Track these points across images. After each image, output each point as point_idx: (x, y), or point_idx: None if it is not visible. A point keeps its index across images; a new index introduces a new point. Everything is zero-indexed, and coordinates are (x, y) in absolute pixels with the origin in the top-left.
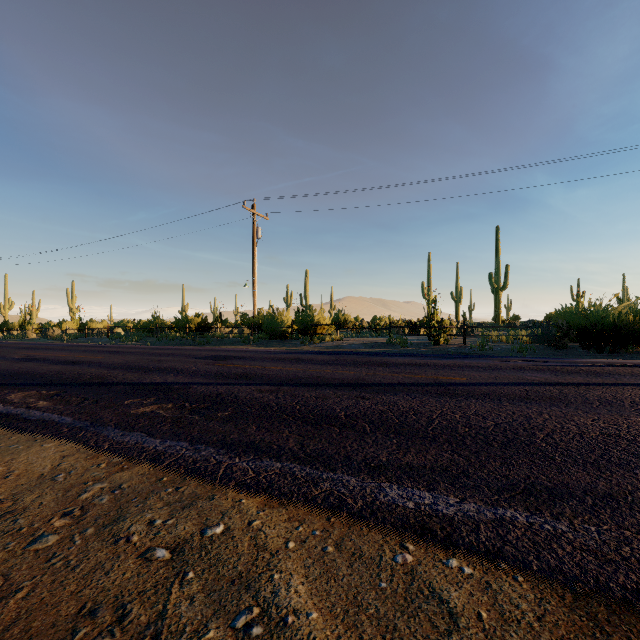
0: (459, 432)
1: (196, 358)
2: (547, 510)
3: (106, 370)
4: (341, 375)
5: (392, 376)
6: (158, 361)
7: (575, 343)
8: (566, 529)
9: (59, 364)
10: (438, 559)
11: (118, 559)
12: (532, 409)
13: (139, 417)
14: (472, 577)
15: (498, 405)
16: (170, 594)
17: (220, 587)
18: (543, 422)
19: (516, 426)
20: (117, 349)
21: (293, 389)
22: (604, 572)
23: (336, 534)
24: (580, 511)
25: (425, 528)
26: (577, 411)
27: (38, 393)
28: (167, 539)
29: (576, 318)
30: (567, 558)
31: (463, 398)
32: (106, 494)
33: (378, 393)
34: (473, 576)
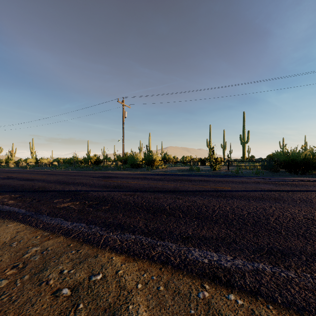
0: (229, 217)
1: (93, 177)
2: (281, 264)
3: (46, 183)
4: (167, 186)
5: (193, 186)
6: (74, 179)
7: (283, 169)
8: (294, 276)
9: (23, 180)
10: (223, 294)
11: (40, 295)
12: (266, 204)
13: (61, 209)
14: (243, 306)
15: (248, 202)
16: None
17: (97, 314)
18: (273, 211)
19: (259, 214)
20: (53, 172)
21: (142, 194)
22: None
23: (165, 278)
24: (300, 264)
25: (215, 275)
26: (289, 205)
27: (9, 196)
28: (69, 282)
29: (284, 157)
30: (297, 295)
31: (230, 198)
32: (38, 254)
33: (186, 196)
34: (243, 306)
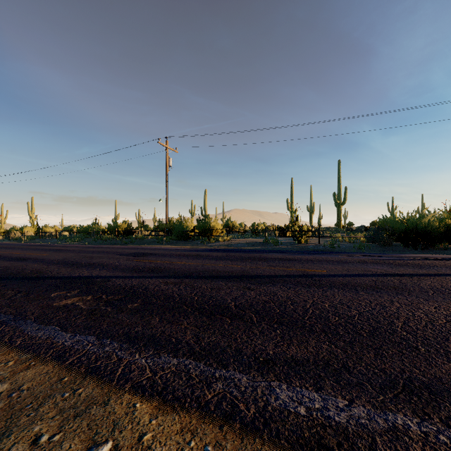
0: (331, 321)
1: (120, 255)
2: (434, 414)
3: (46, 265)
4: (231, 268)
5: (270, 269)
6: (90, 257)
7: (397, 242)
8: None
9: (10, 260)
10: None
11: None
12: (384, 298)
13: (59, 310)
14: None
15: (356, 294)
16: None
17: None
18: (397, 310)
19: (376, 314)
20: (61, 248)
21: (193, 281)
22: None
23: (229, 449)
24: None
25: (321, 445)
26: (419, 299)
27: None
28: None
29: (398, 224)
30: None
31: (327, 288)
32: (1, 400)
33: (260, 284)
34: None
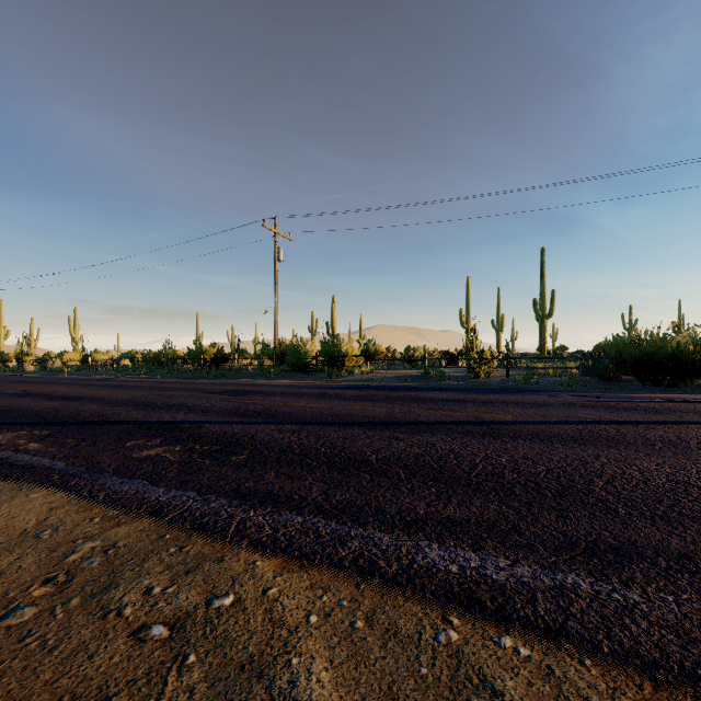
0: (506, 479)
1: (210, 393)
2: (614, 575)
3: (109, 407)
4: (372, 412)
5: (429, 413)
6: (168, 396)
7: (629, 376)
8: (639, 599)
9: (56, 400)
10: (488, 637)
11: (106, 638)
12: (587, 451)
13: (142, 462)
14: (530, 660)
15: (549, 447)
16: (165, 684)
17: (227, 674)
18: (601, 467)
19: (571, 472)
20: (123, 383)
21: (318, 428)
22: (689, 655)
23: (367, 605)
24: (653, 576)
25: (472, 598)
26: (638, 454)
27: (29, 433)
28: (166, 612)
29: (631, 348)
30: (643, 637)
31: (509, 439)
32: (97, 555)
33: (413, 433)
34: (531, 659)
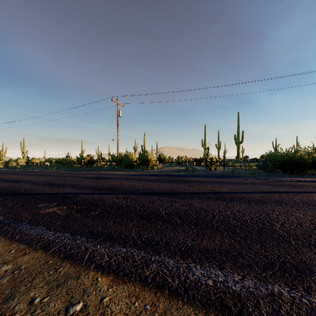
0: (231, 223)
1: (85, 178)
2: (300, 285)
3: (34, 185)
4: (162, 188)
5: (189, 188)
6: (64, 180)
7: (278, 169)
8: None
9: (9, 182)
10: None
11: None
12: (268, 208)
13: (44, 215)
14: None
15: (249, 205)
16: None
17: None
18: (277, 216)
19: (262, 219)
20: (44, 173)
21: (136, 196)
22: None
23: (161, 308)
24: None
25: (223, 304)
26: (292, 209)
27: None
28: None
29: (279, 157)
30: None
31: (229, 201)
32: (7, 275)
33: (183, 198)
34: None
